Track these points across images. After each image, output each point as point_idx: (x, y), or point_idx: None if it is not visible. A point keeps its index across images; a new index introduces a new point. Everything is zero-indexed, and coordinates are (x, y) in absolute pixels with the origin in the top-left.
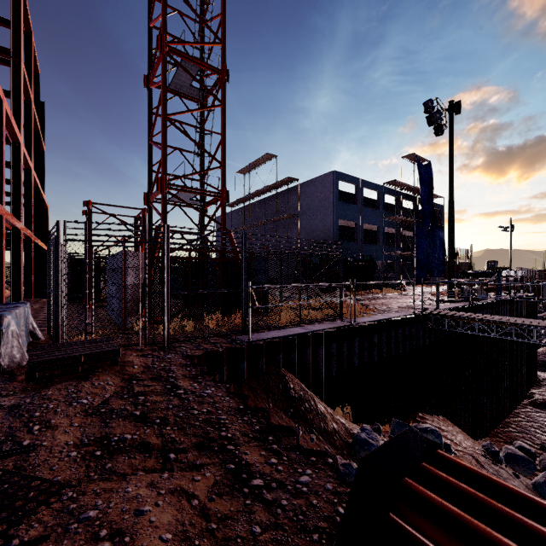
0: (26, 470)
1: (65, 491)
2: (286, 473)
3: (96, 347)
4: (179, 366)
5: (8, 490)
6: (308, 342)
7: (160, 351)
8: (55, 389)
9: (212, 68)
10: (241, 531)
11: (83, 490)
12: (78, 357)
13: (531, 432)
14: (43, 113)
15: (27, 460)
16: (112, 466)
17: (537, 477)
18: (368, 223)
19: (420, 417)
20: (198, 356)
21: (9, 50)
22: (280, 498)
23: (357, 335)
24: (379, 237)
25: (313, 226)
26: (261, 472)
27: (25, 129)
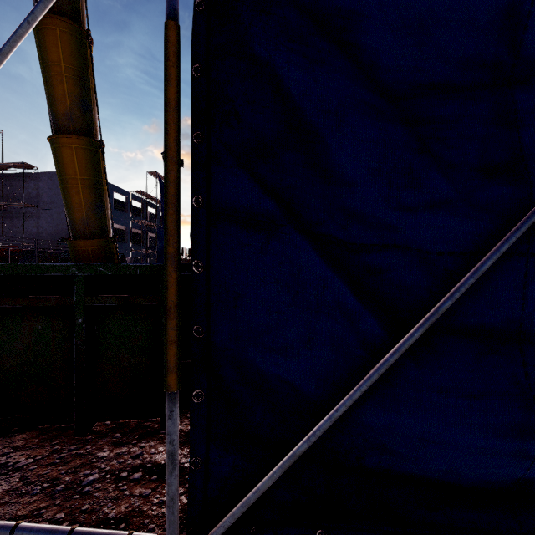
0: None
1: None
2: None
3: None
4: None
5: None
6: None
7: None
8: None
9: None
10: None
11: None
12: None
13: None
14: None
15: None
16: None
17: None
18: (118, 224)
19: None
20: None
21: None
22: None
23: None
24: (128, 237)
25: (58, 220)
26: None
27: None
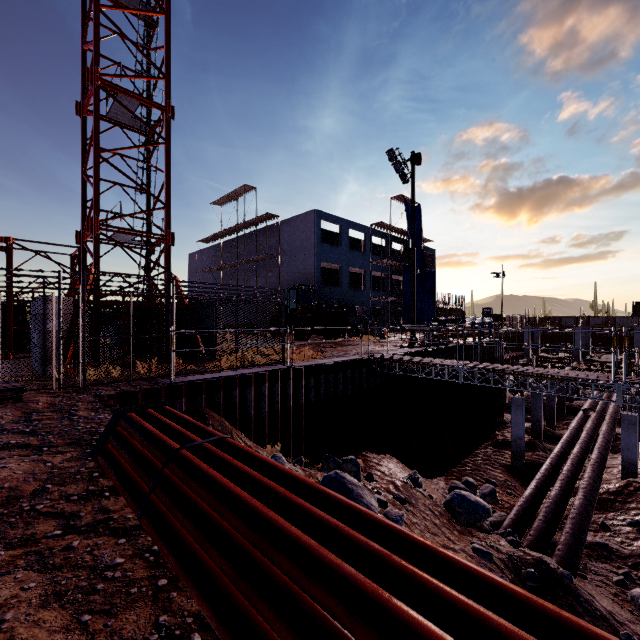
0: None
1: None
2: None
3: None
4: (86, 402)
5: None
6: (234, 383)
7: (74, 393)
8: None
9: (153, 104)
10: (72, 470)
11: None
12: None
13: (484, 469)
14: None
15: None
16: None
17: (448, 496)
18: (354, 267)
19: (362, 455)
20: (110, 395)
21: None
22: None
23: (291, 378)
24: (366, 282)
25: (294, 268)
26: None
27: None
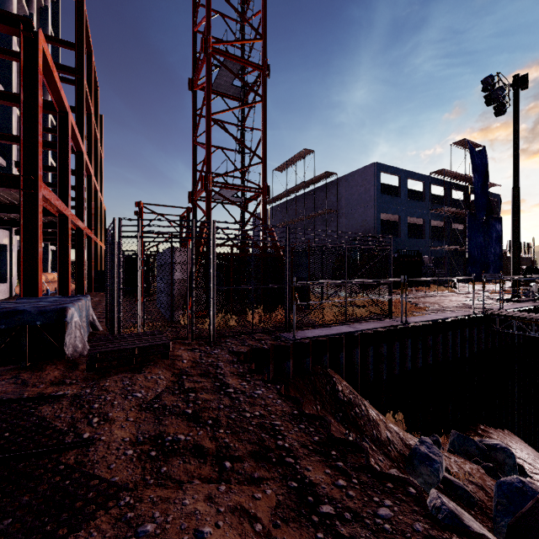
0: (85, 466)
1: (122, 495)
2: (359, 500)
3: (148, 340)
4: (226, 362)
5: (69, 488)
6: (356, 342)
7: (207, 345)
8: (111, 380)
9: (253, 65)
10: None
11: (139, 495)
12: (132, 350)
13: None
14: (102, 125)
15: (87, 455)
16: (167, 470)
17: None
18: (413, 217)
19: (482, 430)
20: (244, 352)
21: (74, 69)
22: (358, 535)
23: (410, 336)
24: (425, 231)
25: (352, 221)
26: (329, 495)
27: (86, 139)
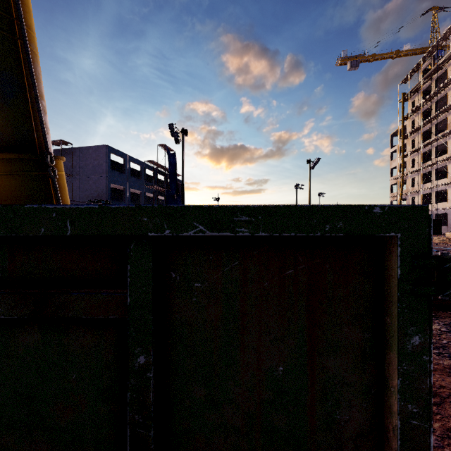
0: None
1: None
2: None
3: None
4: None
5: None
6: None
7: None
8: None
9: None
10: None
11: None
12: None
13: None
14: None
15: None
16: None
17: None
18: (134, 189)
19: None
20: None
21: None
22: None
23: None
24: (142, 199)
25: (87, 186)
26: None
27: None
